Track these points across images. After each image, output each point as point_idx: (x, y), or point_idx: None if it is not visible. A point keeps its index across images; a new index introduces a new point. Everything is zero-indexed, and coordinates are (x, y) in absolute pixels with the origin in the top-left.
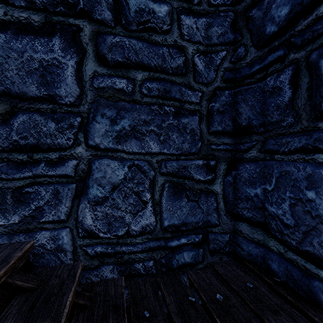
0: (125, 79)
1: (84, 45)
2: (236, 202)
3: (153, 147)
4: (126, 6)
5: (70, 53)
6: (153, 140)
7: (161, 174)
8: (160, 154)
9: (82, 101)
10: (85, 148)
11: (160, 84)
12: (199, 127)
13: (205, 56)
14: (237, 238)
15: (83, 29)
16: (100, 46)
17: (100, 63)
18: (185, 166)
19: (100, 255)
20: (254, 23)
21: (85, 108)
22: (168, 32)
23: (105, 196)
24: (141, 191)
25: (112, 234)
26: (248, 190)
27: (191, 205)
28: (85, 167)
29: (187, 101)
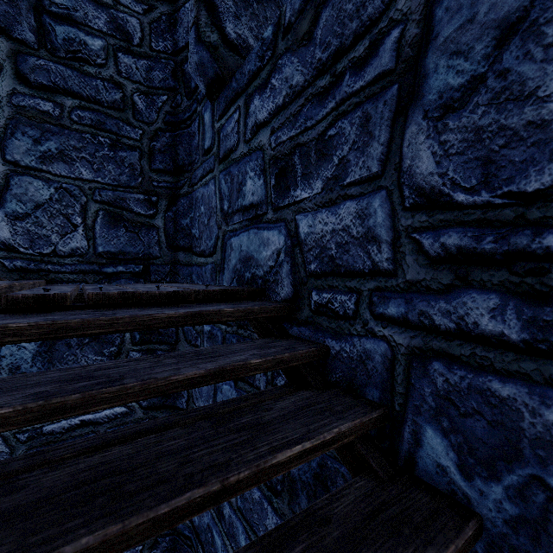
0: (51, 103)
1: (1, 61)
2: (176, 235)
3: (85, 173)
4: (52, 32)
5: None
6: (85, 167)
7: (94, 202)
8: (94, 182)
9: None
10: (1, 162)
11: (94, 115)
12: (140, 163)
13: (147, 97)
14: (177, 268)
15: None
16: (21, 65)
17: (20, 82)
18: (124, 198)
19: (20, 270)
20: (186, 77)
21: (2, 123)
22: (103, 66)
23: (27, 213)
24: (70, 214)
25: (35, 251)
26: (183, 222)
27: (130, 236)
28: (2, 181)
29: (126, 136)
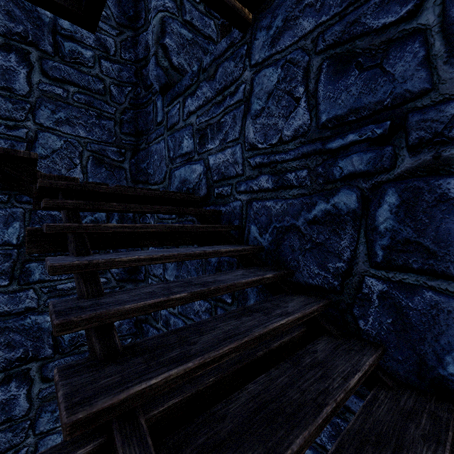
0: (62, 89)
1: (33, 63)
2: (137, 174)
3: (82, 133)
4: (62, 46)
5: (23, 65)
6: (82, 129)
7: (87, 150)
8: (87, 138)
9: (31, 95)
10: (33, 124)
11: (87, 97)
12: (114, 128)
13: (118, 88)
14: None
15: (32, 53)
16: (44, 66)
17: (44, 76)
18: (105, 149)
19: None
20: (144, 77)
21: (33, 100)
22: (92, 67)
23: (48, 155)
24: (73, 157)
25: None
26: (142, 165)
27: (108, 173)
28: (33, 135)
29: (106, 111)
